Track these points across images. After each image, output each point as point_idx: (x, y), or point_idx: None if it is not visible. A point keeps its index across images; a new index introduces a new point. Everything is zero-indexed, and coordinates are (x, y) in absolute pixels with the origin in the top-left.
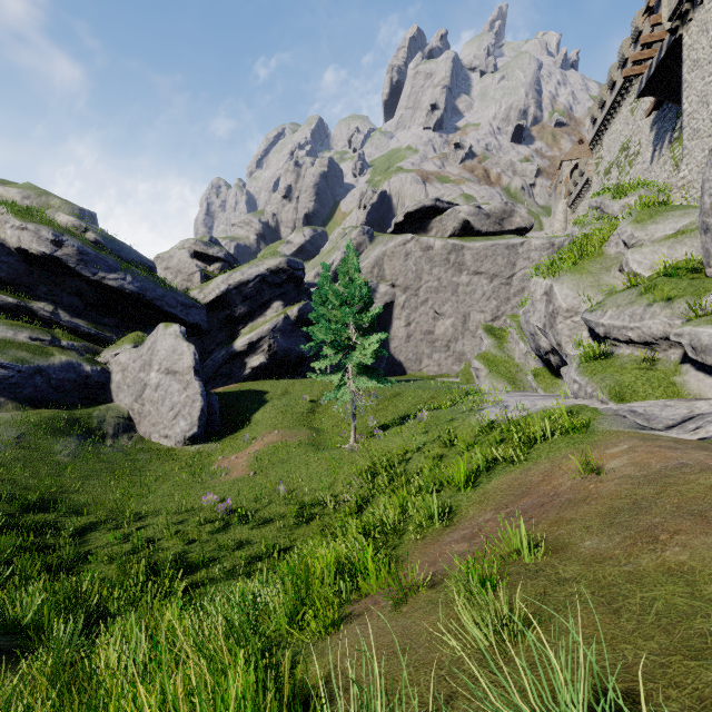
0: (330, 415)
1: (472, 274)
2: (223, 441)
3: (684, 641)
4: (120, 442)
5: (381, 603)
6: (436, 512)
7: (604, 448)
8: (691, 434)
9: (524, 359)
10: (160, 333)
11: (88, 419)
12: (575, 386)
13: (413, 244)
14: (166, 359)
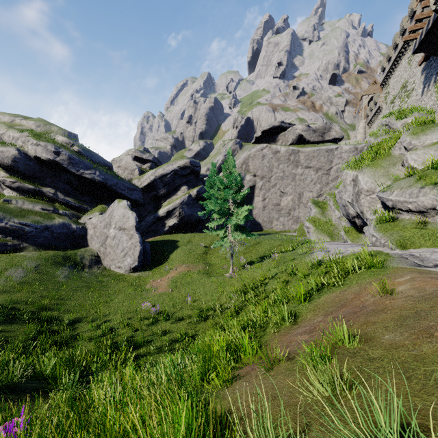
0: (217, 255)
1: (304, 168)
2: (152, 270)
3: None
4: (93, 270)
5: (256, 369)
6: (286, 316)
7: (394, 278)
8: None
9: (338, 221)
10: (116, 205)
11: (74, 257)
12: (373, 239)
13: (267, 149)
14: (119, 221)
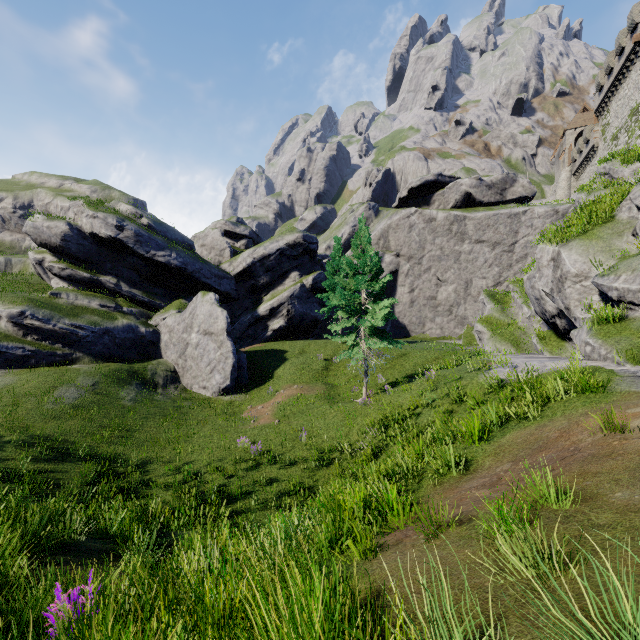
0: (342, 372)
1: (474, 242)
2: (250, 392)
3: None
4: (168, 391)
5: (412, 536)
6: (453, 461)
7: (625, 408)
8: None
9: (528, 323)
10: (199, 300)
11: (144, 372)
12: (588, 348)
13: (416, 216)
14: (204, 323)
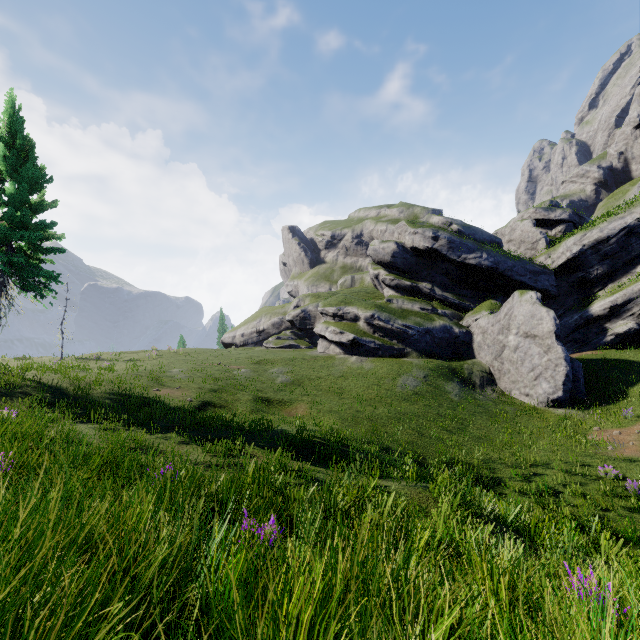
0: None
1: None
2: (592, 410)
3: None
4: (486, 392)
5: None
6: None
7: None
8: None
9: None
10: (515, 300)
11: (460, 370)
12: None
13: None
14: (523, 324)
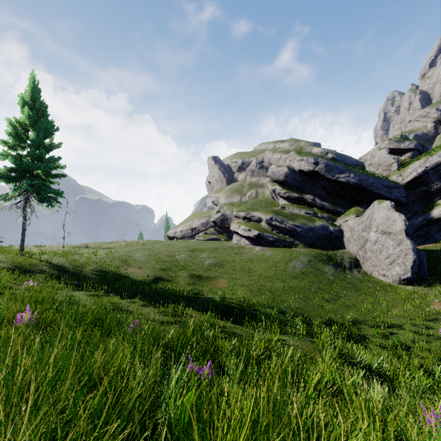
0: None
1: None
2: (433, 287)
3: None
4: (353, 273)
5: None
6: None
7: None
8: None
9: None
10: (375, 207)
11: (334, 257)
12: None
13: None
14: (381, 224)
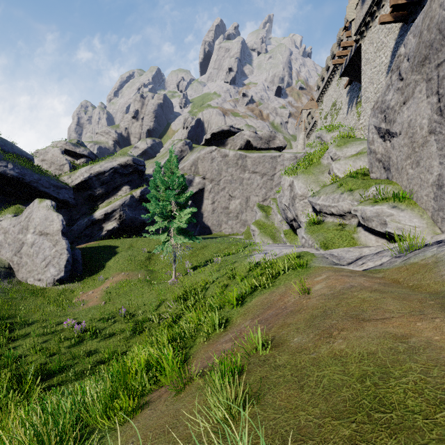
0: (161, 261)
1: (251, 173)
2: (83, 281)
3: (334, 406)
4: (1, 285)
5: (169, 391)
6: (217, 322)
7: (314, 277)
8: (359, 267)
9: (280, 224)
10: (35, 206)
11: None
12: (303, 240)
13: (216, 152)
14: (39, 225)
